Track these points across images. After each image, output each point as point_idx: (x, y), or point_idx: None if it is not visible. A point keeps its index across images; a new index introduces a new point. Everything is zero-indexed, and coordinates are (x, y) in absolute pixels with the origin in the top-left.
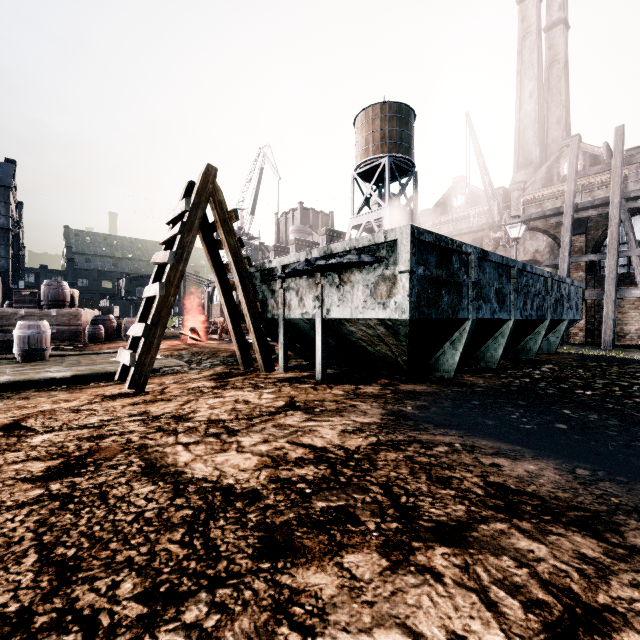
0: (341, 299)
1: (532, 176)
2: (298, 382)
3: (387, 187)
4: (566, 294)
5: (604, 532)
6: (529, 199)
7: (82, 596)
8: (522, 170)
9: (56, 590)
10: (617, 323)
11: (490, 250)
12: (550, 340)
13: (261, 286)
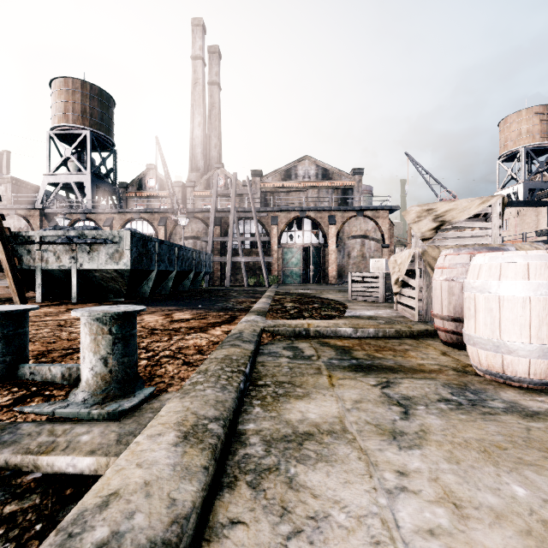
0: (91, 259)
1: (199, 180)
2: (59, 305)
3: (89, 157)
4: (204, 259)
5: (179, 310)
6: (197, 194)
7: (71, 325)
8: (194, 173)
9: (62, 326)
10: (234, 274)
11: (172, 226)
12: (197, 282)
13: (16, 247)
